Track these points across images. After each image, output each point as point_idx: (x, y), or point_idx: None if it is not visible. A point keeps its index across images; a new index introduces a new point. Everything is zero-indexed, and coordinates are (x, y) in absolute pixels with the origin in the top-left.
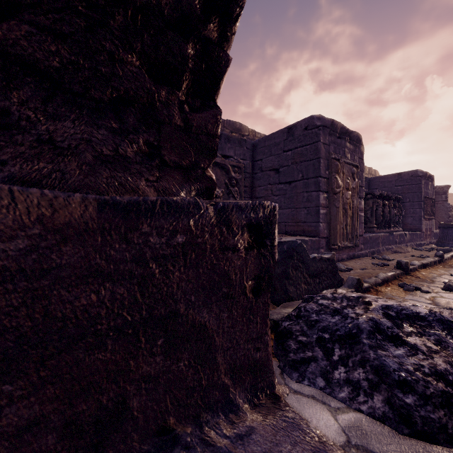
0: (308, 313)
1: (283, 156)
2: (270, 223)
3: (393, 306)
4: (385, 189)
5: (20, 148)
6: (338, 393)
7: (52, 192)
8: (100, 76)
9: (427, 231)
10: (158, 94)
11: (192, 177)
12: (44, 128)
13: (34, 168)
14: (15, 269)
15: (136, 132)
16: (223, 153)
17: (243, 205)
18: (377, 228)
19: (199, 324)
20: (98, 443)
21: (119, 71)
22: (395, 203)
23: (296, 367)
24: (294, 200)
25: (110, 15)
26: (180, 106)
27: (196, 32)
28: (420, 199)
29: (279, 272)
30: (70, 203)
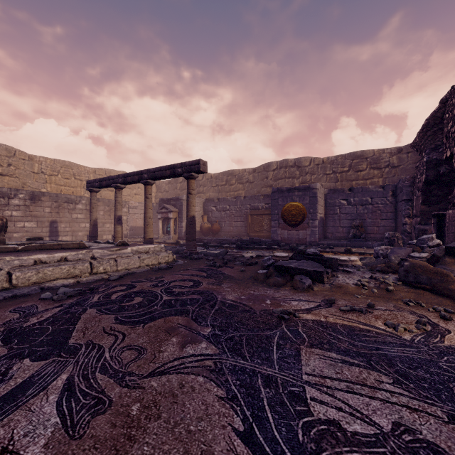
0: None
1: None
2: None
3: None
4: None
5: None
6: None
7: None
8: None
9: None
10: None
11: None
12: None
13: None
14: None
15: None
16: None
17: None
18: None
19: None
20: None
21: None
22: None
23: None
24: None
25: None
26: None
27: None
28: None
29: None
30: None
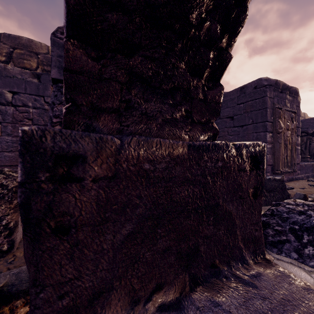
0: (280, 213)
1: (237, 108)
2: (262, 155)
3: None
4: None
5: (134, 118)
6: (309, 263)
7: (172, 141)
8: (167, 76)
9: None
10: (193, 82)
11: (206, 128)
12: (143, 107)
13: (139, 127)
14: (161, 177)
15: (180, 105)
16: None
17: (248, 145)
18: (310, 158)
19: (228, 211)
20: (187, 265)
21: (176, 73)
22: None
23: (275, 245)
24: (246, 138)
25: (176, 44)
26: (202, 87)
27: (215, 45)
28: None
29: None
30: (178, 146)
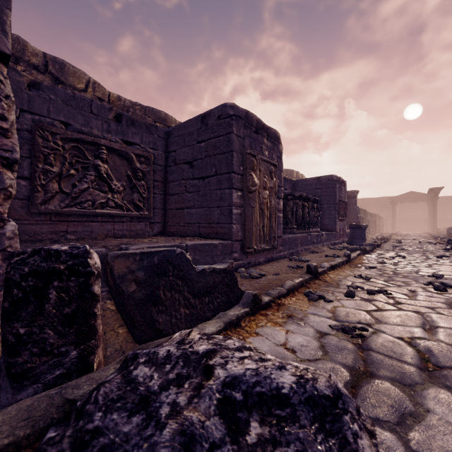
0: (93, 409)
1: (197, 148)
2: None
3: (244, 378)
4: (307, 191)
5: None
6: None
7: None
8: None
9: (340, 231)
10: None
11: None
12: None
13: None
14: None
15: None
16: (125, 138)
17: None
18: (297, 229)
19: None
20: None
21: None
22: (313, 205)
23: None
24: (208, 198)
25: None
26: None
27: None
28: (335, 202)
29: (142, 296)
30: None
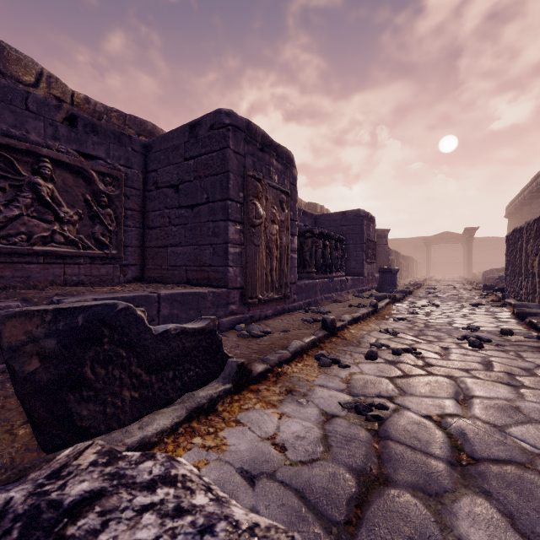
0: None
1: (184, 167)
2: None
3: None
4: (331, 228)
5: None
6: None
7: None
8: None
9: (369, 275)
10: None
11: None
12: None
13: None
14: None
15: None
16: (81, 149)
17: None
18: (317, 273)
19: None
20: None
21: None
22: (337, 244)
23: None
24: (198, 233)
25: None
26: None
27: None
28: (362, 242)
29: (50, 378)
30: None
